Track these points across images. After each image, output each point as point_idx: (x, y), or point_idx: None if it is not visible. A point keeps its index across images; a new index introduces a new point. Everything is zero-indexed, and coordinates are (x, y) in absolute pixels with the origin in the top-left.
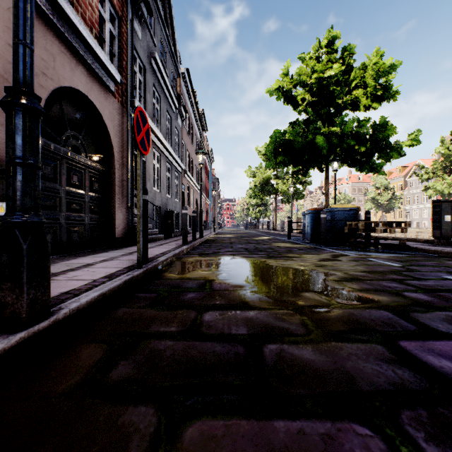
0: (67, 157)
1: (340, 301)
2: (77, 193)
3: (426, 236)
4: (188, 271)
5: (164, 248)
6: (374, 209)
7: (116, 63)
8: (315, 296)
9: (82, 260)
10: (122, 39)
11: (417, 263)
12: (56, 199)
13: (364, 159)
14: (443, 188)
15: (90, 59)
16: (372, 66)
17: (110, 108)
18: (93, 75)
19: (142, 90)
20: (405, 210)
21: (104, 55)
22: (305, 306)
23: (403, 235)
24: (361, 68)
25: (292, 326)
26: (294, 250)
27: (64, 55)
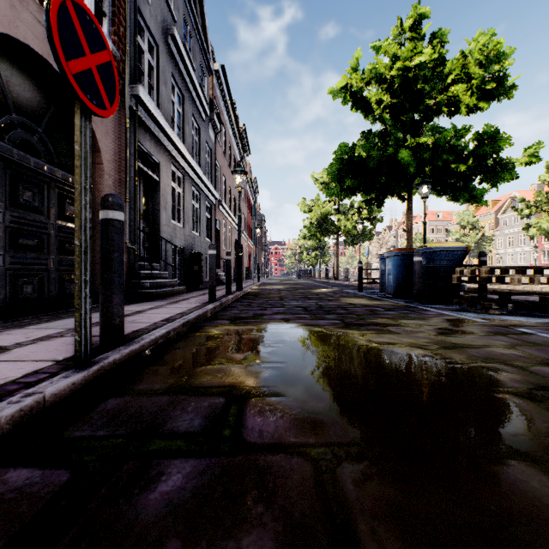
0: (8, 157)
1: None
2: (31, 220)
3: (527, 288)
4: (200, 363)
5: (177, 308)
6: None
7: (107, 27)
8: None
9: (4, 336)
10: None
11: None
12: None
13: (461, 184)
14: None
15: None
16: (480, 47)
17: None
18: None
19: (154, 80)
20: (497, 254)
21: None
22: None
23: (497, 286)
24: (459, 59)
25: None
26: (379, 310)
27: None
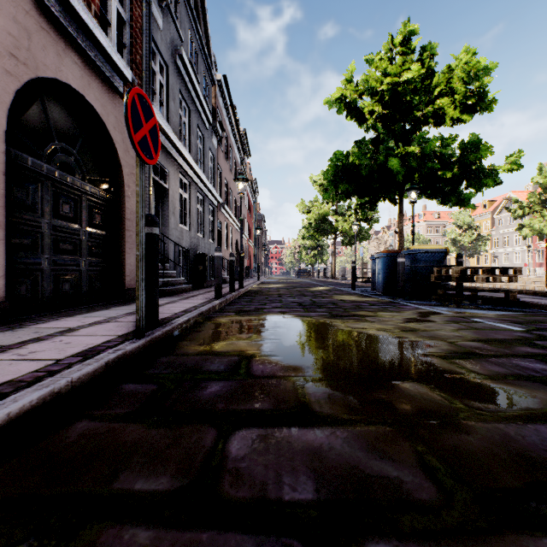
0: (53, 177)
1: (470, 401)
2: (68, 228)
3: (521, 286)
4: (217, 340)
5: (190, 303)
6: (455, 253)
7: (126, 57)
8: (422, 391)
9: (64, 322)
10: (135, 26)
11: (543, 325)
12: (36, 235)
13: (449, 189)
14: (542, 226)
15: (86, 44)
16: (462, 66)
17: (117, 115)
18: (92, 67)
19: (164, 97)
20: (493, 253)
21: (107, 40)
22: (412, 414)
23: (491, 285)
24: (446, 72)
25: (404, 474)
26: (364, 305)
27: (46, 33)
